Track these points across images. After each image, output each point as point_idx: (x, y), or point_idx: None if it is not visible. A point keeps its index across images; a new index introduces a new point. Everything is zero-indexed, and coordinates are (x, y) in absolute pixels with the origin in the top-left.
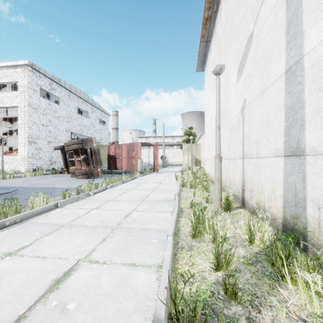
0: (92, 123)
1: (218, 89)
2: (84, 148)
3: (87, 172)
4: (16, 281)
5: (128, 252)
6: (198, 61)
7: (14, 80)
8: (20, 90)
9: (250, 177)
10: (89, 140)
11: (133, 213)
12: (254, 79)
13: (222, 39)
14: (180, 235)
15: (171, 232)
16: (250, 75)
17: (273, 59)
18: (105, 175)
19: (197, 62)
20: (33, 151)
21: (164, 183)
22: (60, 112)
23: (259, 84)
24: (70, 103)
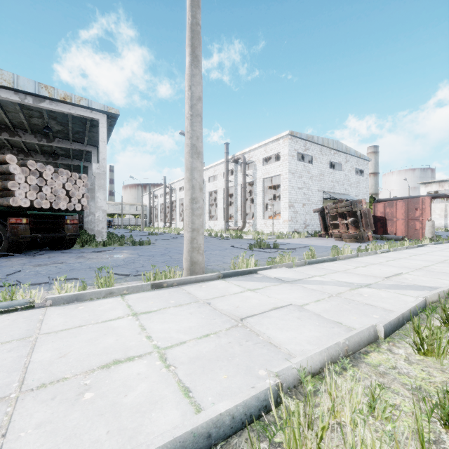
0: (345, 177)
1: None
2: (353, 210)
3: (355, 235)
4: (376, 272)
5: (434, 276)
6: None
7: (277, 151)
8: (282, 159)
9: None
10: (358, 201)
11: (432, 266)
12: None
13: None
14: None
15: None
16: None
17: None
18: None
19: None
20: (292, 214)
21: None
22: (312, 172)
23: None
24: (322, 158)
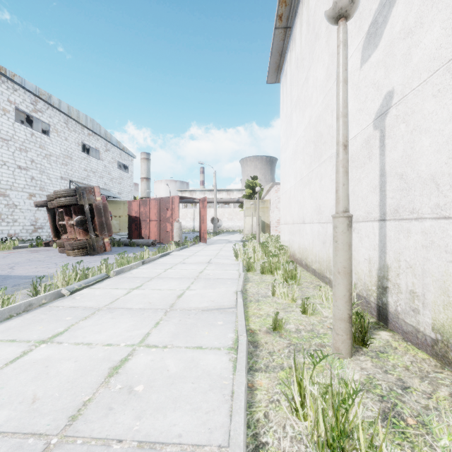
0: (105, 168)
1: (344, 53)
2: (79, 203)
3: (84, 244)
4: None
5: None
6: (270, 64)
7: None
8: None
9: (409, 262)
10: (88, 189)
11: (136, 357)
12: (426, 34)
13: (320, 5)
14: None
15: None
16: (407, 32)
17: None
18: (120, 249)
19: (269, 66)
20: (2, 209)
21: (216, 263)
22: (51, 149)
23: (449, 34)
24: (68, 134)
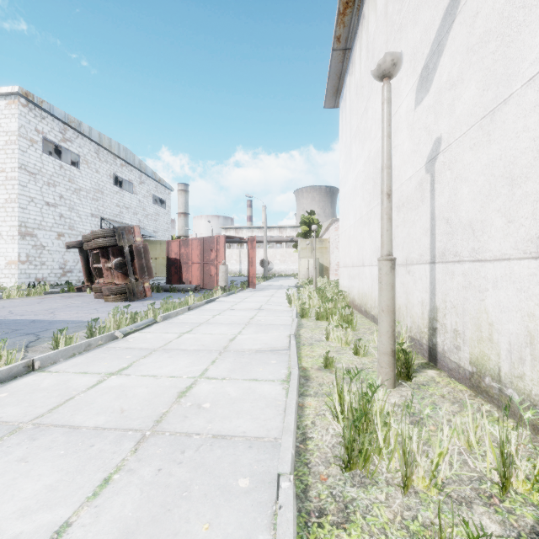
0: (140, 203)
1: (388, 110)
2: (118, 244)
3: (123, 289)
4: None
5: (165, 537)
6: (327, 88)
7: None
8: (4, 140)
9: (453, 303)
10: (128, 229)
11: (200, 385)
12: (465, 90)
13: (379, 34)
14: (311, 460)
15: (288, 459)
16: (451, 84)
17: (530, 24)
18: (160, 295)
19: (326, 90)
20: (29, 250)
21: (267, 310)
22: (81, 182)
23: (481, 95)
24: (100, 166)
